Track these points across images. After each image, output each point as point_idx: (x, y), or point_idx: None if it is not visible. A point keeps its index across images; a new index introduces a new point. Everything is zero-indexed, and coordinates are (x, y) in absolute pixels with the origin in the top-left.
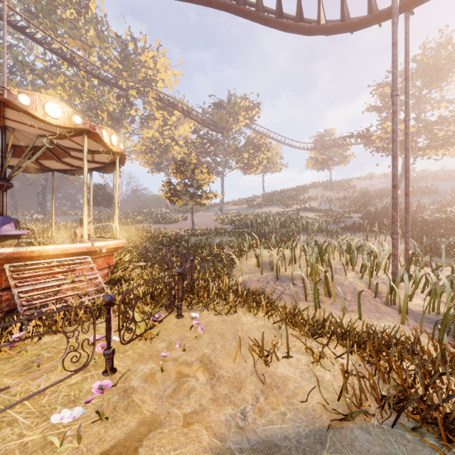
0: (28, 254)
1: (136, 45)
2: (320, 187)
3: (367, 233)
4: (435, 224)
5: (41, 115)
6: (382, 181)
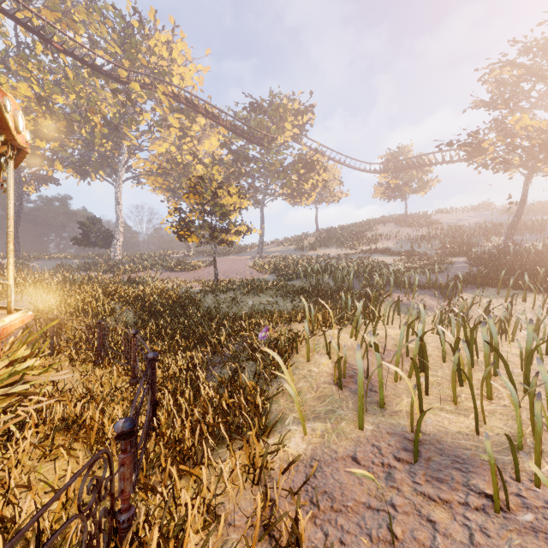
0: None
1: (141, 22)
2: (391, 222)
3: (509, 291)
4: None
5: None
6: (473, 215)
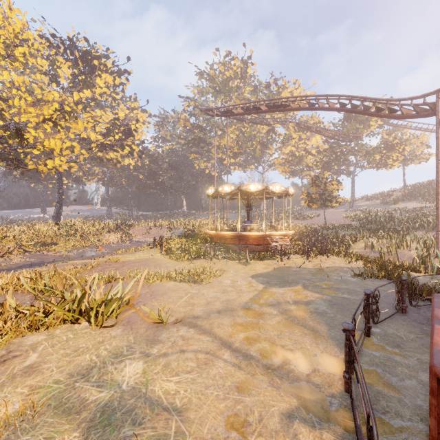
0: (272, 234)
1: (278, 88)
2: None
3: None
4: None
5: (274, 190)
6: None
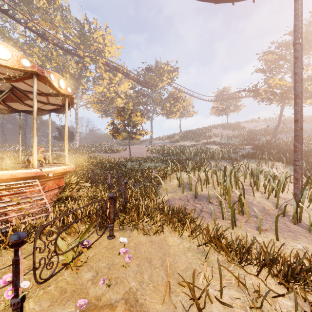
0: None
1: (90, 26)
2: (220, 127)
3: (259, 160)
4: (308, 153)
5: None
6: (263, 123)
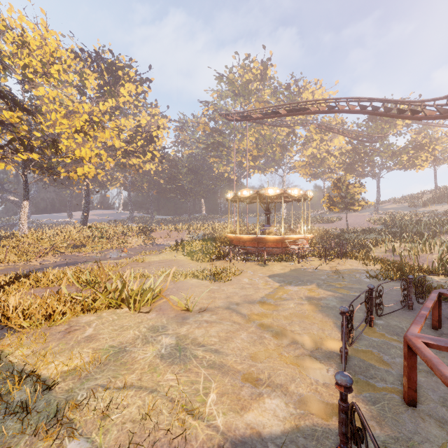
0: (290, 237)
1: (299, 89)
2: None
3: None
4: None
5: (292, 194)
6: None
